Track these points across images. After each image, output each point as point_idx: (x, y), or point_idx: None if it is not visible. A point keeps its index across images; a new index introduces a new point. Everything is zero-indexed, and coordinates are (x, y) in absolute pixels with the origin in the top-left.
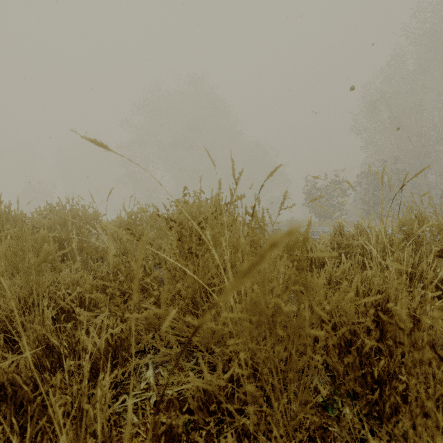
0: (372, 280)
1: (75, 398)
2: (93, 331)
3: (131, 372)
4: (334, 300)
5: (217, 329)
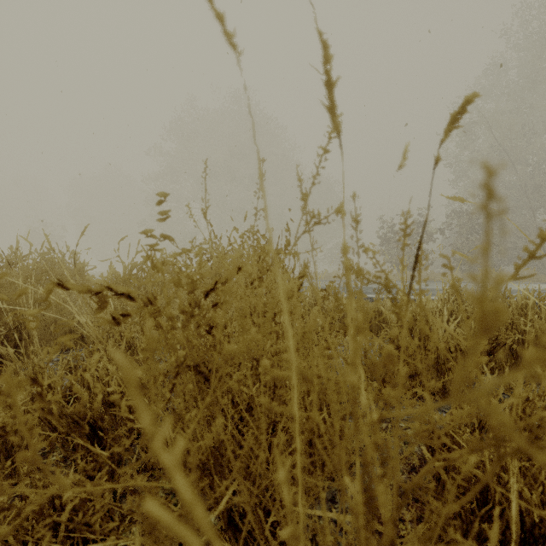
0: None
1: None
2: None
3: None
4: None
5: None
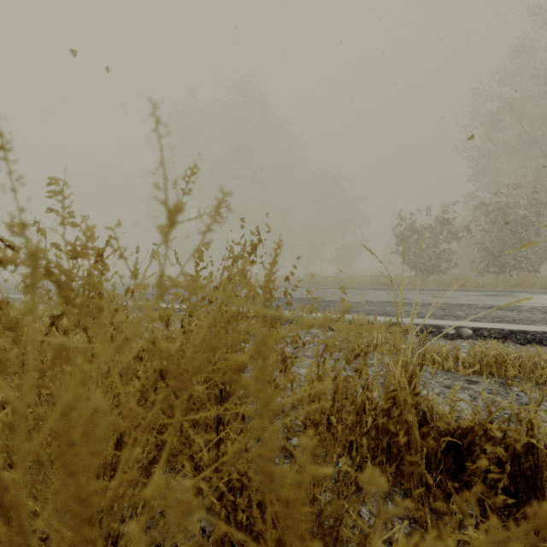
0: None
1: None
2: None
3: None
4: None
5: None
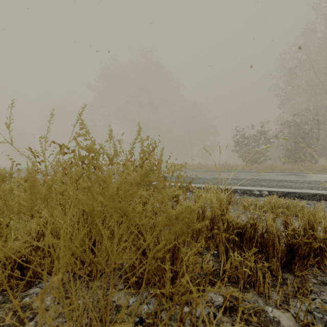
0: None
1: None
2: None
3: None
4: None
5: None
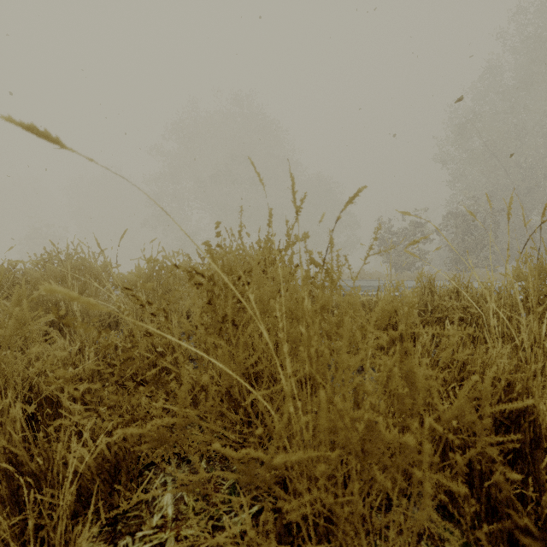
0: (494, 362)
1: (49, 545)
2: (86, 435)
3: (140, 496)
4: (457, 405)
5: (265, 459)
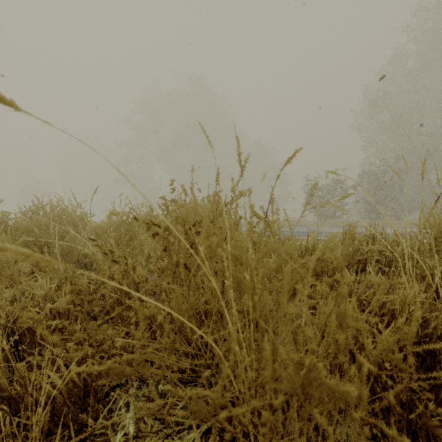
0: (410, 300)
1: None
2: (61, 362)
3: (106, 415)
4: (386, 345)
5: (213, 397)
